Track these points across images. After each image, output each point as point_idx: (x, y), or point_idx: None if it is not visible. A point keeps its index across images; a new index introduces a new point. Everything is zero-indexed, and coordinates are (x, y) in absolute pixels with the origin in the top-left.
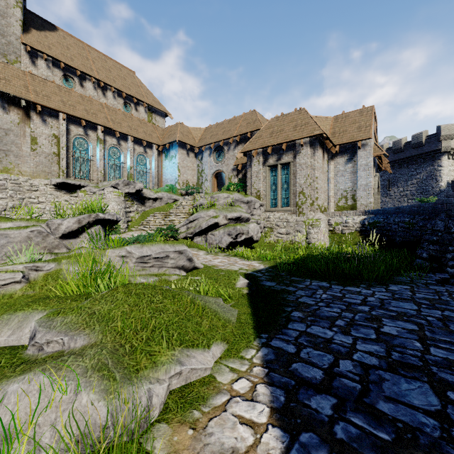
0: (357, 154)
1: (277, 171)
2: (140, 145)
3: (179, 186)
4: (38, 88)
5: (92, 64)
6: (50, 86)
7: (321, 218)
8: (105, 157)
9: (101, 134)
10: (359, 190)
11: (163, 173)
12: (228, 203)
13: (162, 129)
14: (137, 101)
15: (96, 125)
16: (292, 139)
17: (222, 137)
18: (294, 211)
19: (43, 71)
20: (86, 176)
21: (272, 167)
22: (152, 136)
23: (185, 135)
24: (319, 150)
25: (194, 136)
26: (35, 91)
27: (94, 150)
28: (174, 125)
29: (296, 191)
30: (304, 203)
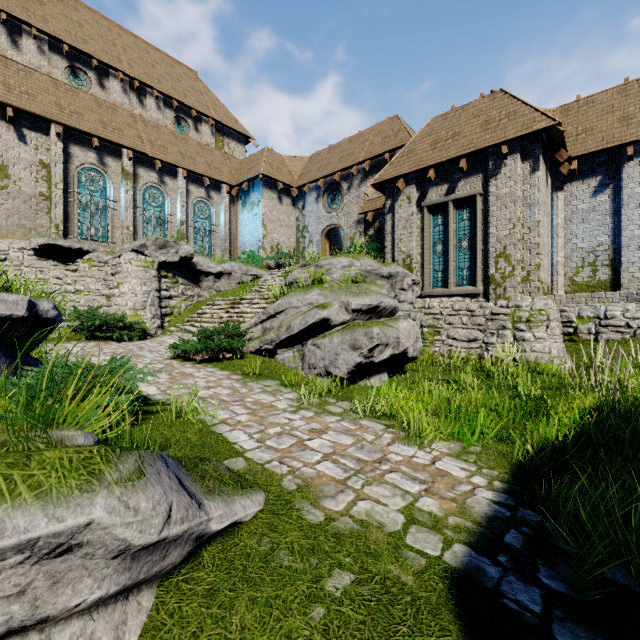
0: (623, 174)
1: (446, 215)
2: (199, 185)
3: (264, 254)
4: (14, 80)
5: (122, 53)
6: (39, 80)
7: (550, 308)
8: (136, 203)
9: (129, 163)
10: (626, 248)
11: (239, 233)
12: (350, 277)
13: (238, 161)
14: (199, 115)
15: (121, 149)
16: (482, 146)
17: (338, 167)
18: (483, 293)
19: (32, 57)
20: (101, 236)
21: (435, 207)
22: (220, 171)
23: (275, 168)
24: (542, 166)
25: (290, 170)
26: (5, 85)
27: (117, 192)
28: (258, 152)
29: (491, 252)
30: (509, 278)
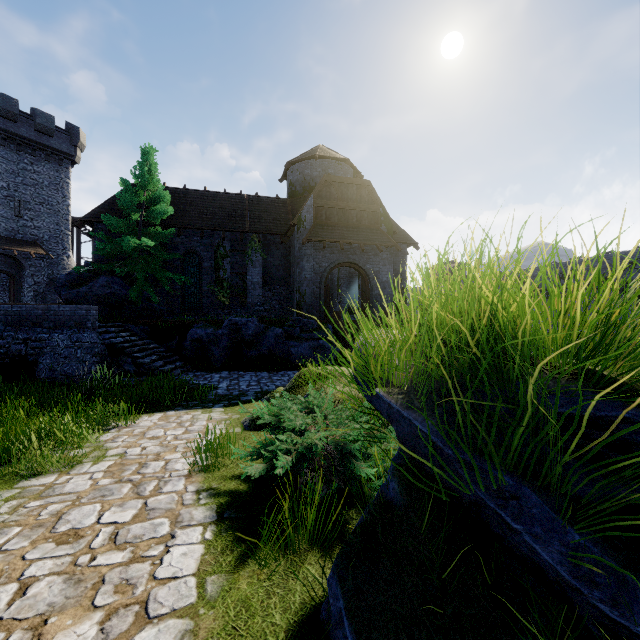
0: None
1: None
2: None
3: None
4: None
5: None
6: None
7: None
8: None
9: None
10: None
11: None
12: None
13: None
14: None
15: None
16: None
17: None
18: None
19: None
20: None
21: None
22: None
23: None
24: None
25: None
26: None
27: None
28: None
29: None
30: None
